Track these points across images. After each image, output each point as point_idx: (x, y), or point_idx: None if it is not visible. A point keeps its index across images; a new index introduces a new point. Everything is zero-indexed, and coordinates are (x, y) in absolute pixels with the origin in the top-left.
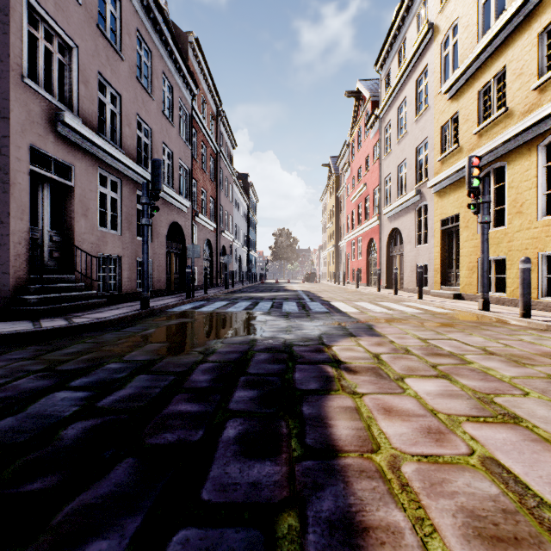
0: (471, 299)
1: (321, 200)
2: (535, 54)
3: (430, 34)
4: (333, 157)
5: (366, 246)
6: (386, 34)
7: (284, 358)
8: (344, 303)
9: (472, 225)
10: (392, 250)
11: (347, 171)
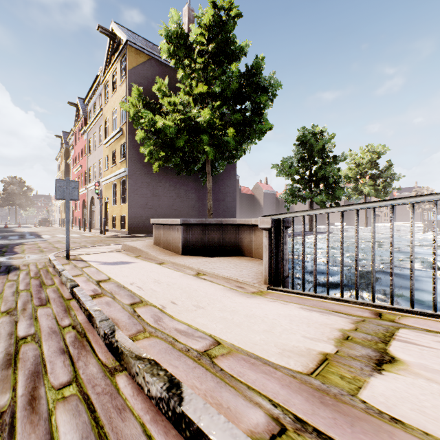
0: (111, 231)
1: (57, 159)
2: (120, 151)
3: (102, 113)
4: (65, 132)
5: (82, 203)
6: (88, 92)
7: (6, 245)
8: (49, 235)
9: (111, 202)
10: (93, 207)
11: (73, 150)
